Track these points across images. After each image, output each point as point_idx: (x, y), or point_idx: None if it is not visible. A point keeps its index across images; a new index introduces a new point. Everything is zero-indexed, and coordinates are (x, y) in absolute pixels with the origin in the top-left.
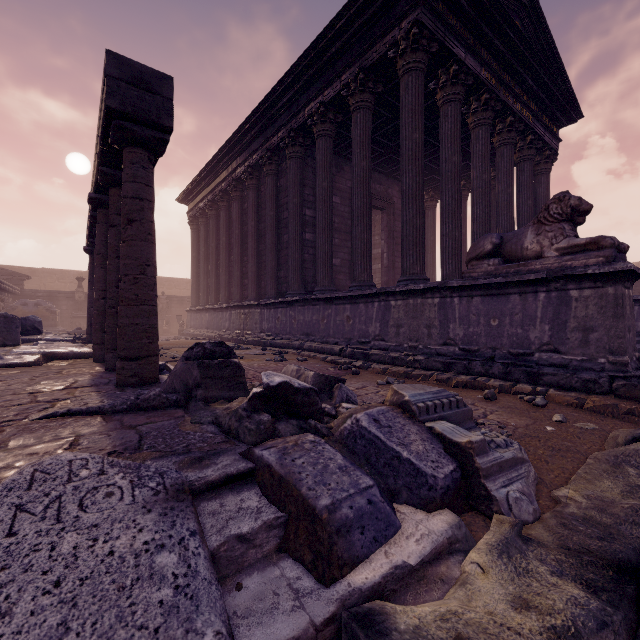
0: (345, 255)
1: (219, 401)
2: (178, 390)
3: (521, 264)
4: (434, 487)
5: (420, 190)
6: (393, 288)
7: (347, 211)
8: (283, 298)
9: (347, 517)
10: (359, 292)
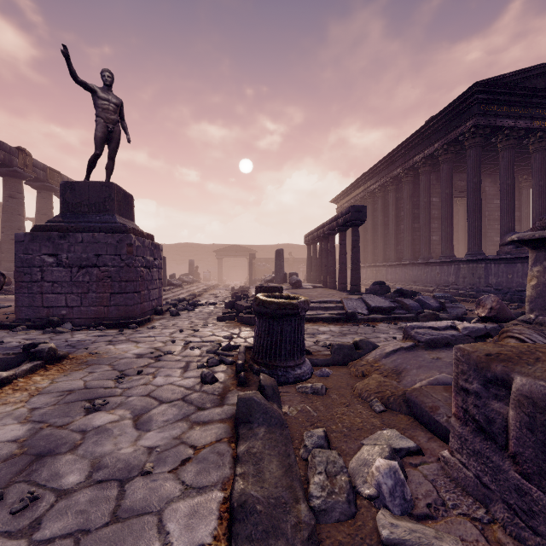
0: None
1: (384, 294)
2: (372, 292)
3: (521, 249)
4: (432, 307)
5: (478, 208)
6: (461, 258)
7: None
8: (400, 262)
9: (412, 305)
10: (443, 260)
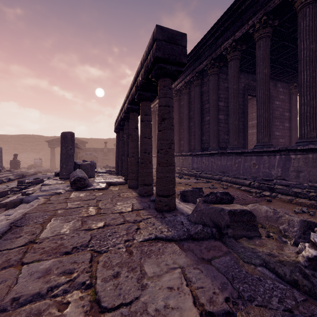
0: (240, 126)
1: (242, 238)
2: (207, 224)
3: None
4: None
5: (316, 82)
6: (294, 147)
7: (241, 100)
8: (207, 151)
9: None
10: (264, 149)
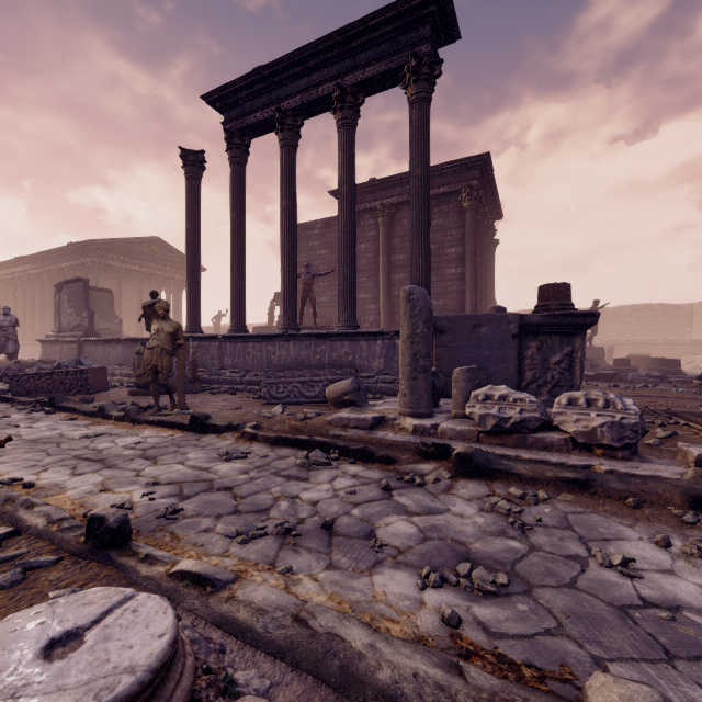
0: None
1: None
2: None
3: None
4: None
5: None
6: None
7: None
8: None
9: None
10: None
